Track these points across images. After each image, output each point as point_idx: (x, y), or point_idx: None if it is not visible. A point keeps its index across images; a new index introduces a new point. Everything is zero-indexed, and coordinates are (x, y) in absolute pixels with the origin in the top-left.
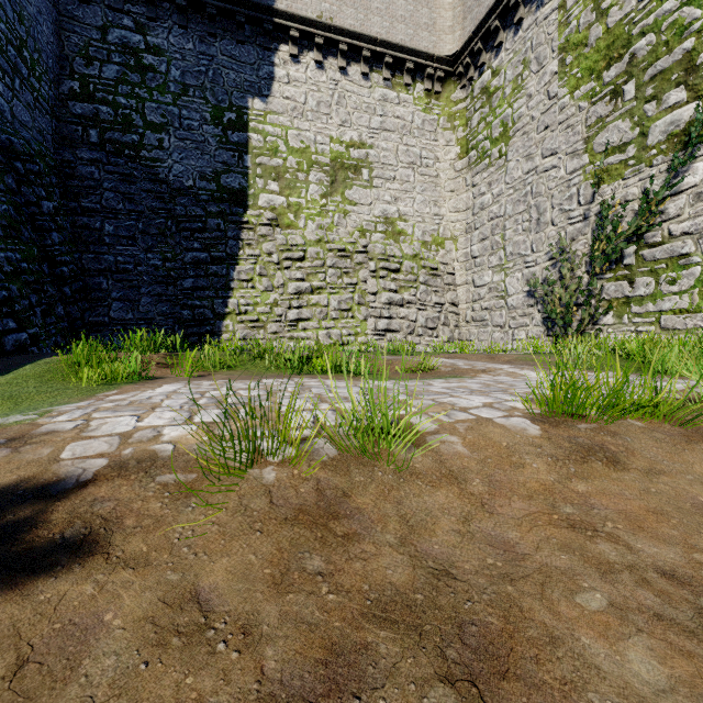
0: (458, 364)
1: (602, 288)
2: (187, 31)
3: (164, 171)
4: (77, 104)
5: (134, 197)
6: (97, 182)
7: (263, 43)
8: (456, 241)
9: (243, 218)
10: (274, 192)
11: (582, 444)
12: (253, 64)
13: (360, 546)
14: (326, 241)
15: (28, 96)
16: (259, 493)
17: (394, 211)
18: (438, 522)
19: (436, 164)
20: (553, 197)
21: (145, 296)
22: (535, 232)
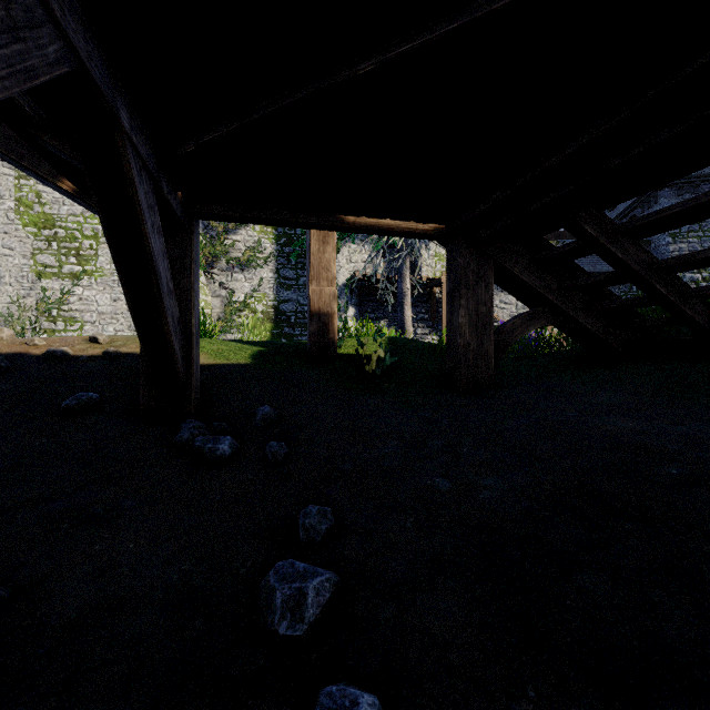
0: None
1: (42, 323)
2: None
3: None
4: None
5: None
6: None
7: None
8: None
9: None
10: None
11: None
12: None
13: None
14: None
15: None
16: None
17: None
18: None
19: None
20: (11, 271)
21: None
22: None
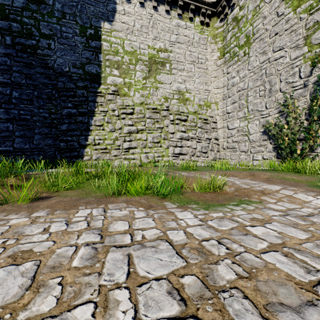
0: (236, 183)
1: (318, 129)
2: None
3: (51, 62)
4: None
5: (32, 76)
6: (8, 67)
7: None
8: (217, 104)
9: (98, 89)
10: (116, 76)
11: None
12: (104, 2)
13: None
14: (146, 103)
15: None
16: None
17: (184, 87)
18: None
19: (206, 62)
20: (280, 75)
21: (37, 134)
22: (268, 96)
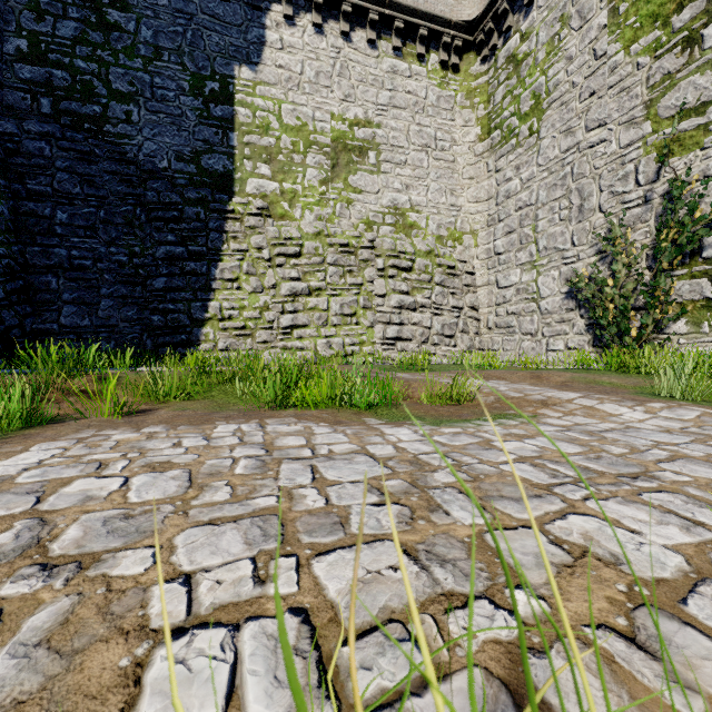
0: (501, 389)
1: (671, 288)
2: None
3: (132, 150)
4: (25, 67)
5: (95, 179)
6: (47, 161)
7: (251, 1)
8: (476, 235)
9: (227, 206)
10: (264, 177)
11: None
12: (240, 25)
13: None
14: (326, 234)
15: None
16: None
17: (405, 200)
18: None
19: (453, 147)
20: (601, 177)
21: (106, 298)
22: (577, 221)
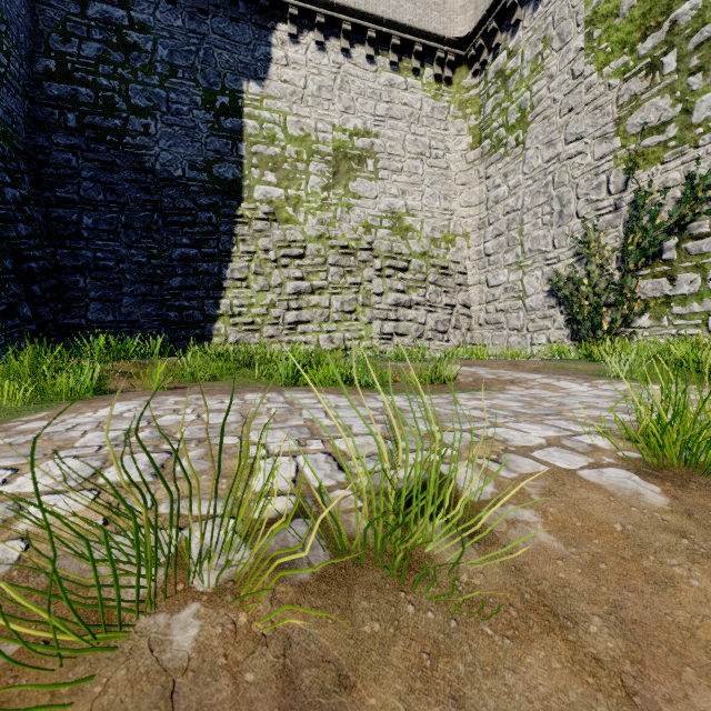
0: (479, 372)
1: (636, 286)
2: (175, 6)
3: (150, 160)
4: (53, 85)
5: (116, 187)
6: (74, 171)
7: (259, 21)
8: (468, 237)
9: (237, 211)
10: (271, 184)
11: None
12: (248, 44)
13: None
14: (328, 237)
15: None
16: (146, 702)
17: (402, 205)
18: None
19: (446, 155)
20: (578, 186)
21: (128, 295)
22: (557, 226)
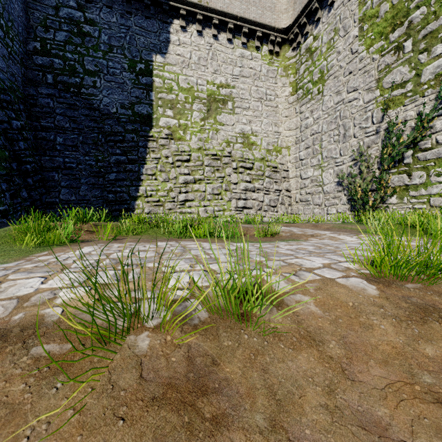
0: (294, 230)
1: (389, 179)
2: (112, 10)
3: (97, 102)
4: (39, 58)
5: (77, 119)
6: (51, 109)
7: (162, 18)
8: (289, 149)
9: (149, 133)
10: (169, 117)
11: (417, 304)
12: (156, 32)
13: (229, 435)
14: (204, 148)
15: (3, 50)
16: (130, 366)
17: (249, 129)
18: (304, 394)
19: (276, 99)
20: (354, 119)
21: (84, 184)
22: (342, 142)
